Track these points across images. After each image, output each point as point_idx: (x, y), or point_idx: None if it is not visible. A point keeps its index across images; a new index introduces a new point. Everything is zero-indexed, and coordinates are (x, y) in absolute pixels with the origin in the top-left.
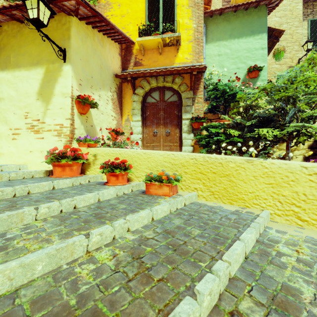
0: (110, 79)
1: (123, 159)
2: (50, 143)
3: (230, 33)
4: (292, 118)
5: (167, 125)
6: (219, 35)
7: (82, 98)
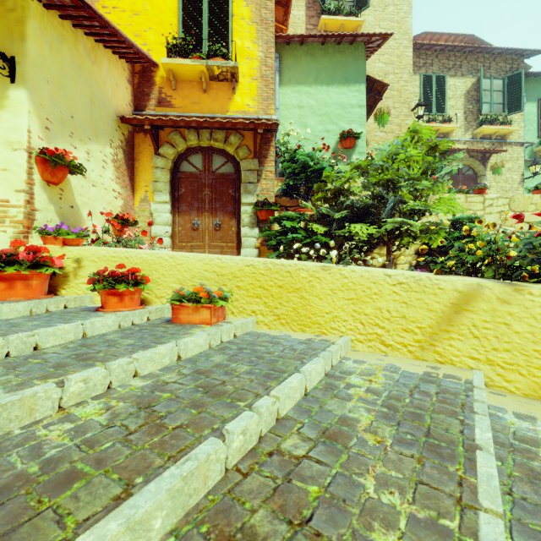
0: (110, 125)
1: (132, 267)
2: None
3: (316, 75)
4: (395, 211)
5: (217, 213)
6: (299, 76)
7: (52, 155)
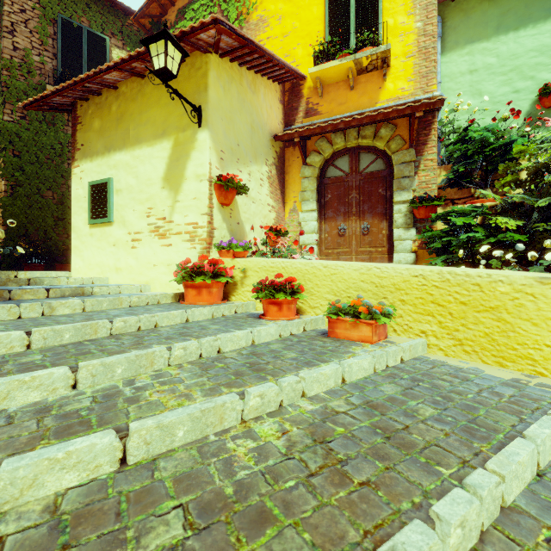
0: (265, 145)
1: (289, 277)
2: (180, 252)
3: (497, 23)
4: None
5: (364, 215)
6: (471, 33)
7: (225, 181)
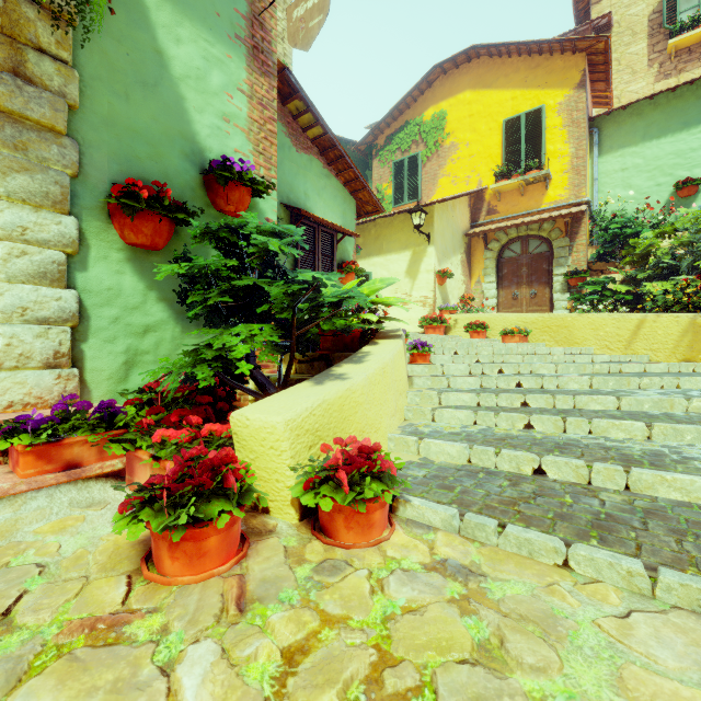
0: (459, 241)
1: (482, 321)
2: (416, 312)
3: (643, 133)
4: None
5: (532, 284)
6: (622, 140)
7: (443, 273)
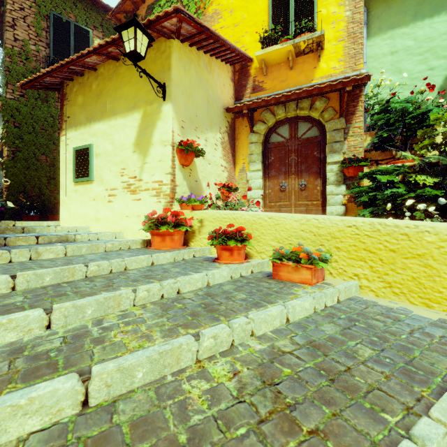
0: (219, 116)
1: (239, 227)
2: (147, 205)
3: (414, 12)
4: None
5: (302, 174)
6: (392, 20)
7: (185, 145)
